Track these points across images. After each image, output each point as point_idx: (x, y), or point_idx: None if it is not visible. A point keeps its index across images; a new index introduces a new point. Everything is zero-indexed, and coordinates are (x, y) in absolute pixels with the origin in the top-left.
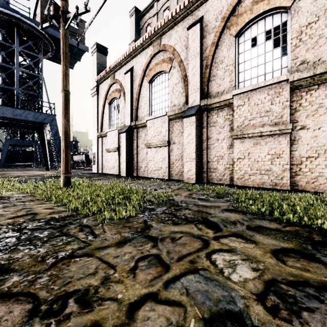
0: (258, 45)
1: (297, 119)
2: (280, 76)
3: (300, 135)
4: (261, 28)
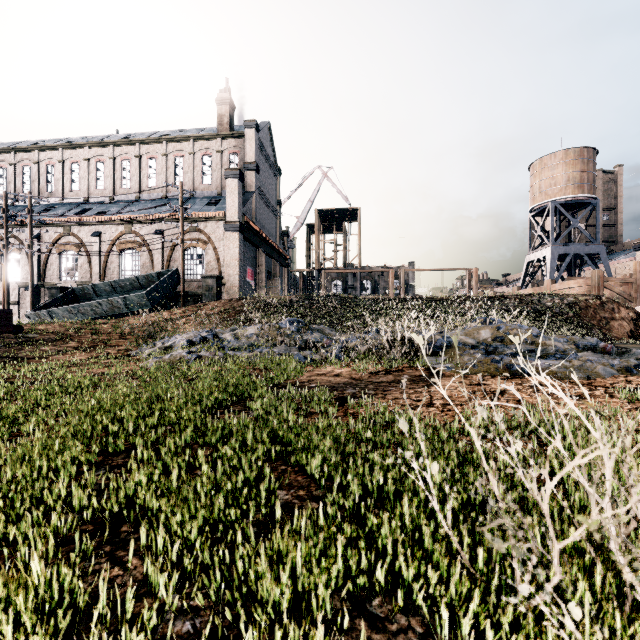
0: (12, 264)
1: (22, 299)
2: (14, 282)
3: (23, 306)
4: (13, 256)
